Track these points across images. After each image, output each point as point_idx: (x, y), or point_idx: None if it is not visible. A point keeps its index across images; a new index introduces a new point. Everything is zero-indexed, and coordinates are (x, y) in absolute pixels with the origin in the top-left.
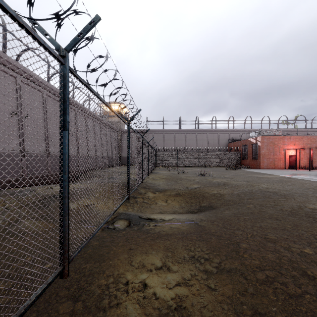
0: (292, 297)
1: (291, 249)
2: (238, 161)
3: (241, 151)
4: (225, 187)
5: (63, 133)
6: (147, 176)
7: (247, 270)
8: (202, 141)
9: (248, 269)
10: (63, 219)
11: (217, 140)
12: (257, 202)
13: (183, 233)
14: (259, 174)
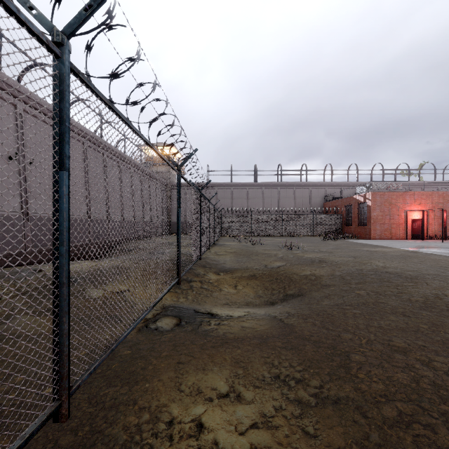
0: None
1: (433, 364)
2: (339, 228)
3: (343, 213)
4: (322, 265)
5: (58, 175)
6: (208, 249)
7: (366, 400)
8: (287, 199)
9: (368, 399)
10: (58, 321)
11: (308, 198)
12: (371, 288)
13: (260, 336)
14: (370, 247)
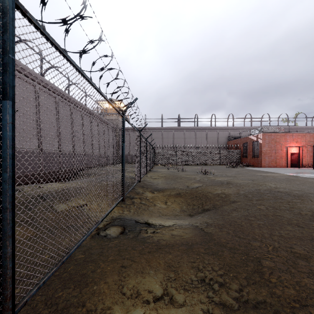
0: None
1: None
2: (239, 159)
3: (241, 149)
4: (229, 186)
5: (2, 104)
6: (145, 174)
7: (282, 305)
8: (201, 139)
9: (283, 304)
10: (2, 245)
11: (216, 138)
12: (268, 204)
13: (187, 243)
14: (262, 172)
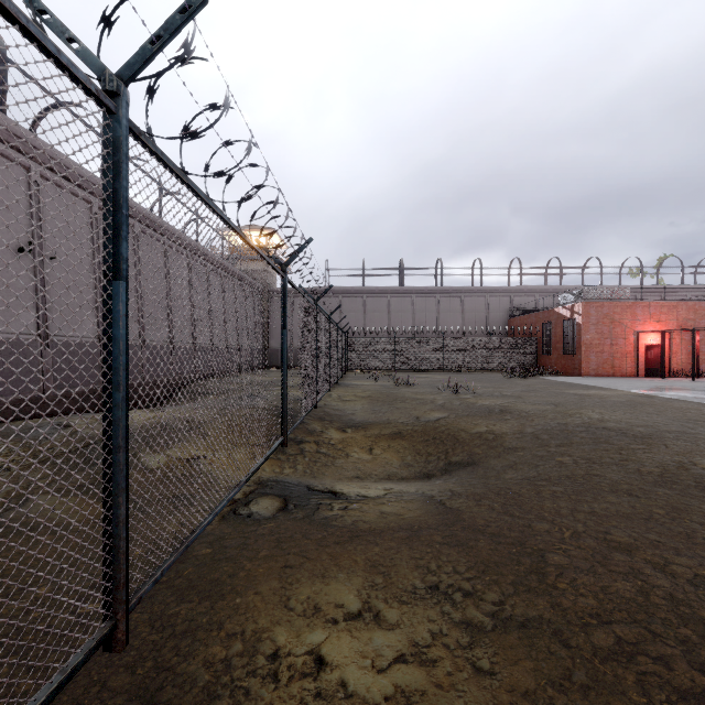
0: (687, 698)
1: (671, 569)
2: (532, 358)
3: (538, 336)
4: (505, 418)
5: (112, 287)
6: (328, 393)
7: (568, 622)
8: (450, 314)
9: (571, 621)
10: (112, 503)
11: (483, 311)
12: (580, 452)
13: (409, 527)
14: (581, 388)
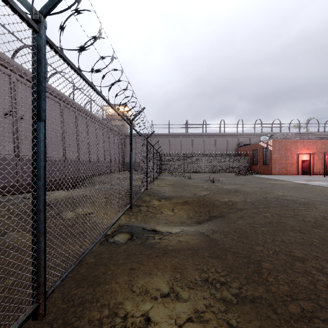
0: None
1: (325, 271)
2: (248, 166)
3: (251, 156)
4: (237, 194)
5: (37, 125)
6: (152, 182)
7: (275, 299)
8: (210, 145)
9: (277, 298)
10: (37, 240)
11: (225, 144)
12: (274, 211)
13: (192, 248)
14: (272, 180)
